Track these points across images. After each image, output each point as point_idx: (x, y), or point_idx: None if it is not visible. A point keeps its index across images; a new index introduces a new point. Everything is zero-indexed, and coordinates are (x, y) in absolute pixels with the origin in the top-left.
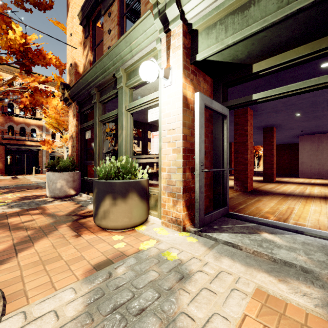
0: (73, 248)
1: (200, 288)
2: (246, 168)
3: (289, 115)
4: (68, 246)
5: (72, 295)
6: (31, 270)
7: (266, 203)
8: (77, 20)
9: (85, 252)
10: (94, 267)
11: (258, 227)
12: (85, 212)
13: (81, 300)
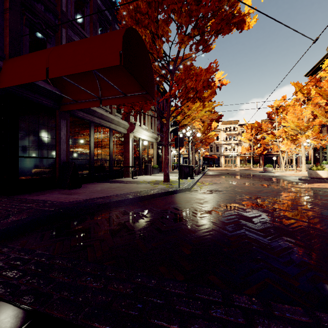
0: None
1: None
2: None
3: None
4: None
5: None
6: None
7: None
8: None
9: None
10: None
11: None
12: None
13: None
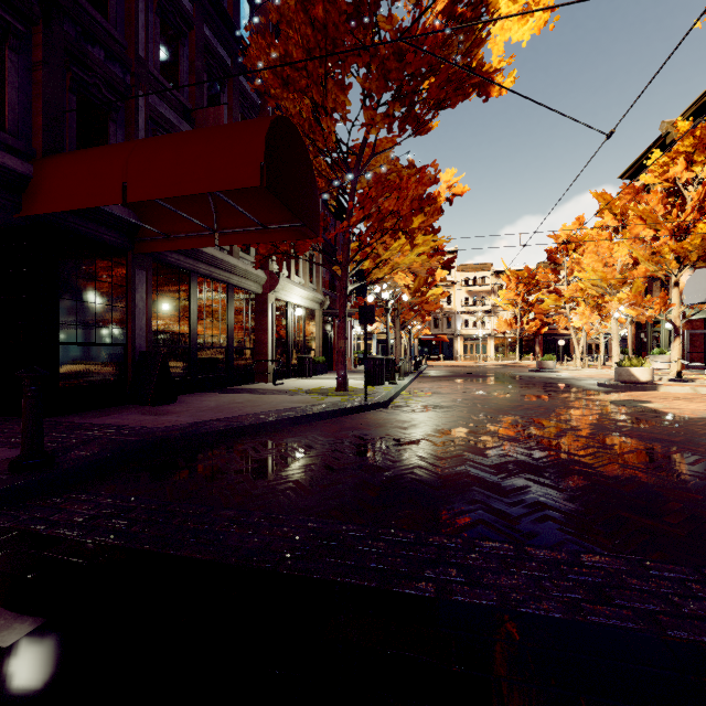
0: None
1: None
2: None
3: None
4: None
5: None
6: None
7: None
8: None
9: None
10: None
11: None
12: None
13: None
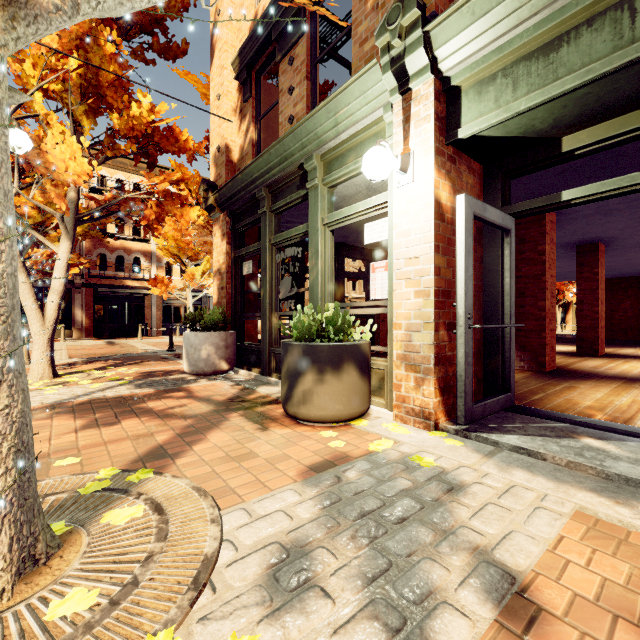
0: (265, 445)
1: (484, 503)
2: (541, 326)
3: (636, 218)
4: (257, 442)
5: (296, 497)
6: (221, 467)
7: (587, 393)
8: (229, 72)
9: (287, 450)
10: (308, 469)
11: (572, 429)
12: (258, 398)
13: (311, 503)
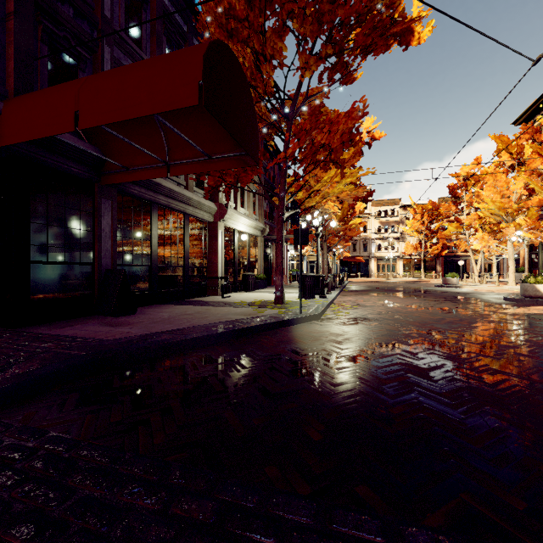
0: None
1: None
2: None
3: None
4: None
5: None
6: None
7: None
8: None
9: None
10: None
11: None
12: None
13: None
